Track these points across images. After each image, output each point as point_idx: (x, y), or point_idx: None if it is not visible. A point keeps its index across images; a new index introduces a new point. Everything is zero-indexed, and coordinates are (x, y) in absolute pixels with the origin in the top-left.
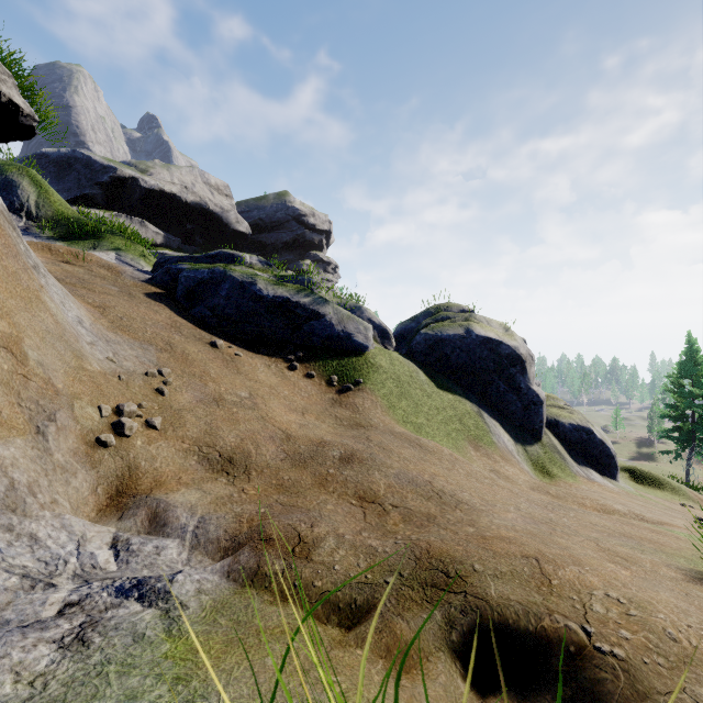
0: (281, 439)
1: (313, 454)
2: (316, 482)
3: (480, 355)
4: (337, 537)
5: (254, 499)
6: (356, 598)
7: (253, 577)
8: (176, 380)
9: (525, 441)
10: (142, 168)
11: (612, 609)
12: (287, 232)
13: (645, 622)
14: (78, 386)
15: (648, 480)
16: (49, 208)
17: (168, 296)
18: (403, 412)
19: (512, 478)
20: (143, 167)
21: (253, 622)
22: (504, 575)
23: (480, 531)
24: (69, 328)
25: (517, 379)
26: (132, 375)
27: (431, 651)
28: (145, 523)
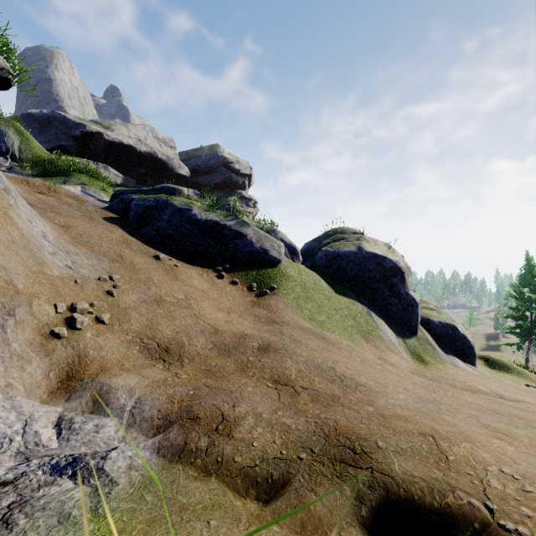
0: (210, 333)
1: (236, 344)
2: (238, 368)
3: (369, 267)
4: (256, 416)
5: (185, 382)
6: (272, 472)
7: (180, 453)
8: (124, 284)
9: (404, 335)
10: (106, 125)
11: (508, 485)
12: (218, 175)
13: None
14: (37, 287)
15: (499, 366)
16: (30, 152)
17: (122, 220)
18: (309, 312)
19: (396, 364)
20: (106, 124)
21: (177, 498)
22: (405, 451)
23: (379, 410)
24: (33, 240)
25: (398, 286)
26: (87, 279)
27: (342, 527)
28: (89, 403)
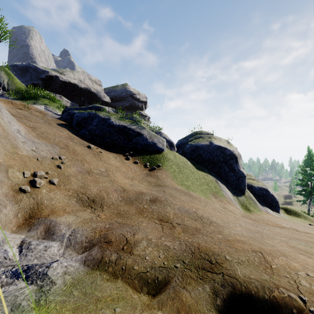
0: (120, 191)
1: (136, 198)
2: (137, 212)
3: (216, 154)
4: (147, 240)
5: (104, 220)
6: (158, 276)
7: (98, 263)
8: (68, 162)
9: (237, 194)
10: (60, 72)
11: (313, 284)
12: (127, 102)
13: None
14: (12, 161)
15: (293, 213)
16: (14, 85)
17: (68, 125)
18: (181, 180)
19: (233, 211)
20: (61, 71)
21: (94, 293)
22: (244, 262)
23: (225, 237)
24: (11, 134)
25: (234, 165)
26: (44, 158)
27: (204, 312)
28: (42, 233)
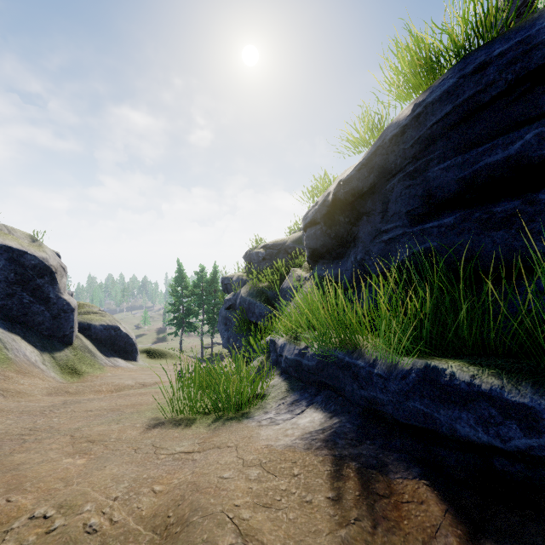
0: None
1: None
2: None
3: None
4: None
5: None
6: None
7: None
8: None
9: (54, 348)
10: None
11: (29, 538)
12: None
13: (65, 530)
14: None
15: (158, 354)
16: None
17: None
18: None
19: (26, 391)
20: None
21: None
22: None
23: None
24: None
25: (46, 290)
26: None
27: None
28: None
